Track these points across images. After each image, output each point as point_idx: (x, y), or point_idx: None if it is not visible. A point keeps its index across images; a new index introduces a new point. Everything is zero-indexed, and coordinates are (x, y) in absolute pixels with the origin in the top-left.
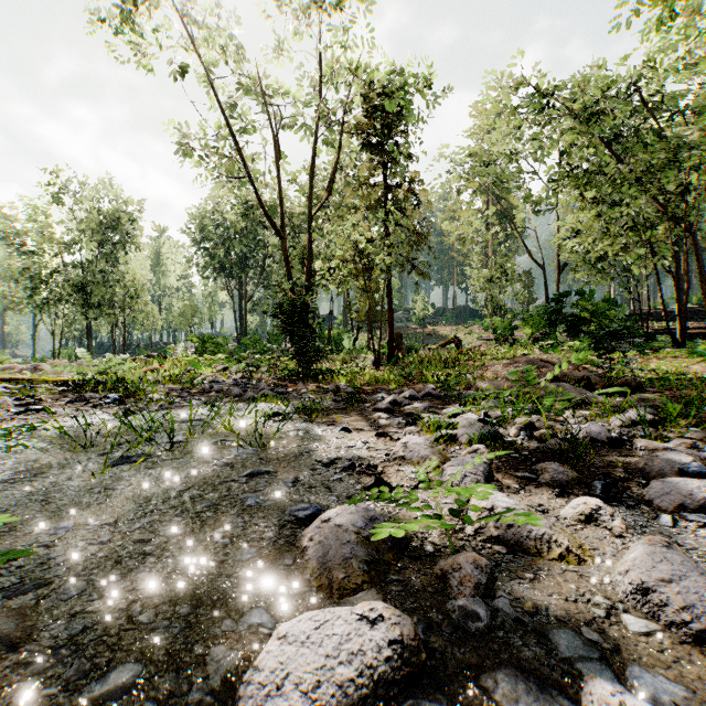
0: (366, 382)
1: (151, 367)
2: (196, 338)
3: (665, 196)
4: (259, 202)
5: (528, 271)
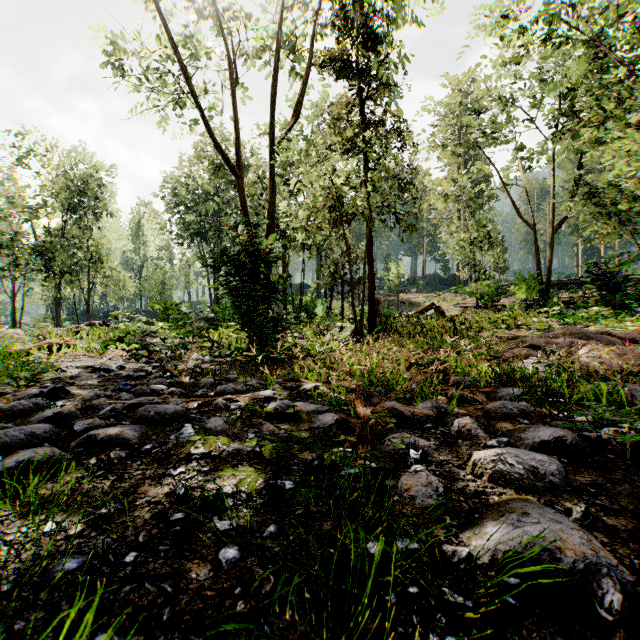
0: (361, 387)
1: (48, 342)
2: (158, 304)
3: None
4: (208, 128)
5: (501, 239)
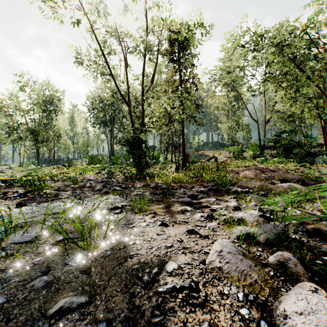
0: (173, 181)
1: (60, 171)
2: (88, 156)
3: (323, 84)
4: (117, 87)
5: (248, 125)
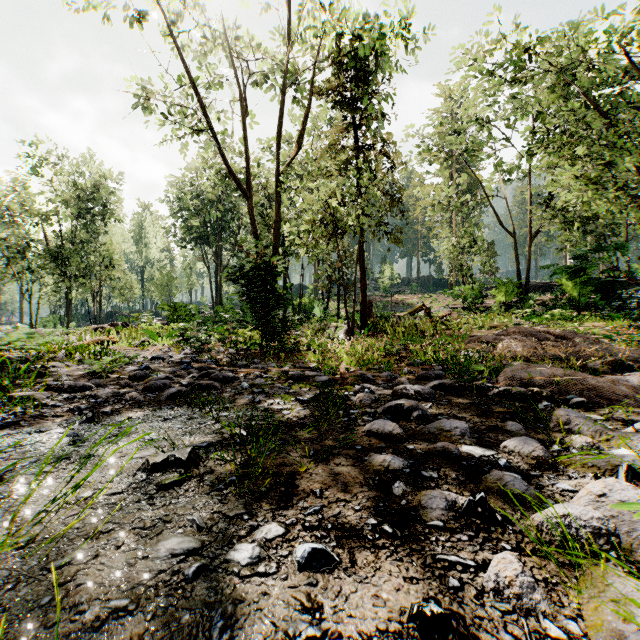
0: (344, 364)
1: (97, 339)
2: (168, 306)
3: None
4: (223, 158)
5: (491, 243)
